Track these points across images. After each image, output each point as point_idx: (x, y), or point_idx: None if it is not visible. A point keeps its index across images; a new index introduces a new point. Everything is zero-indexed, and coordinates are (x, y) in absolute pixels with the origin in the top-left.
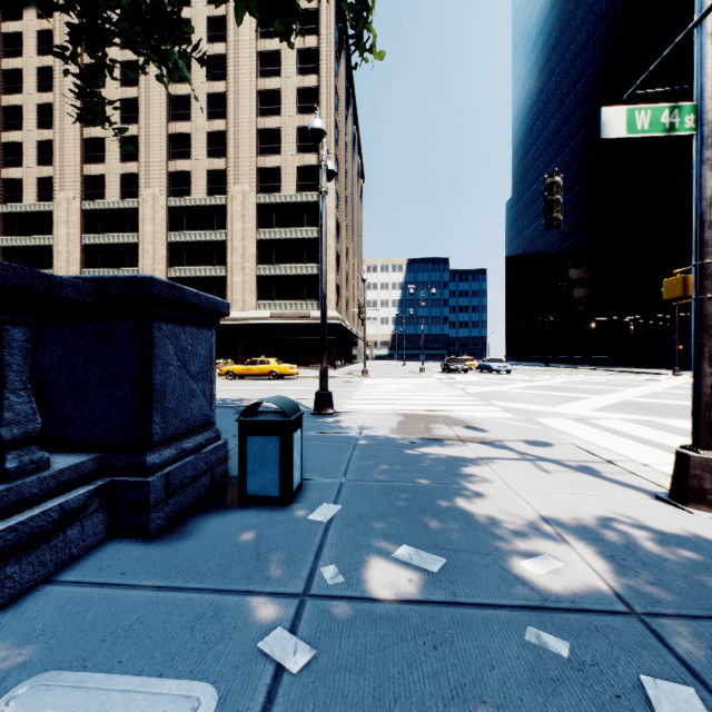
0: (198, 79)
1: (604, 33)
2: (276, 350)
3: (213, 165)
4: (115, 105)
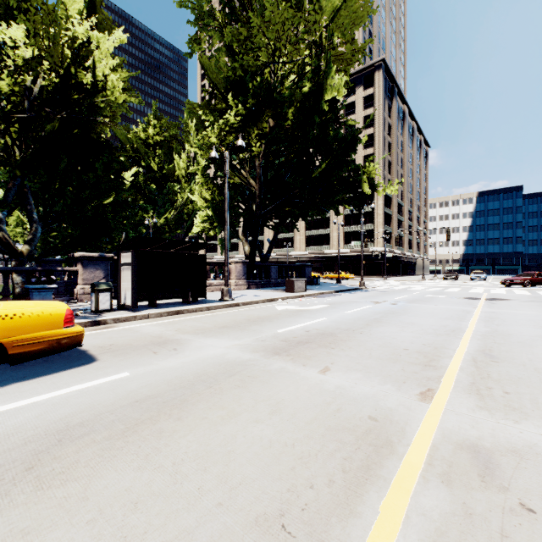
0: None
1: None
2: (352, 268)
3: None
4: None
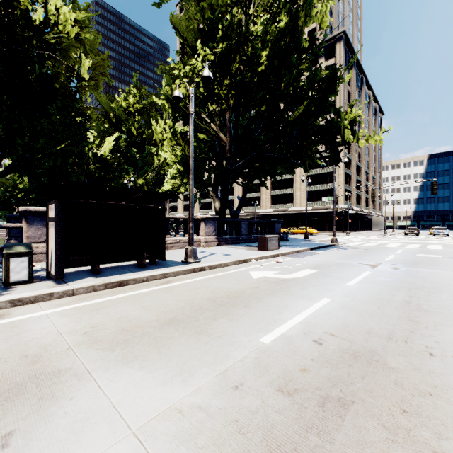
0: None
1: None
2: (314, 224)
3: None
4: None
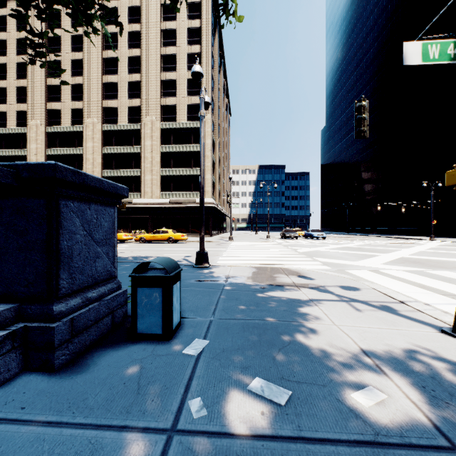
0: (122, 47)
1: (385, 20)
2: (173, 224)
3: (132, 103)
4: (67, 63)
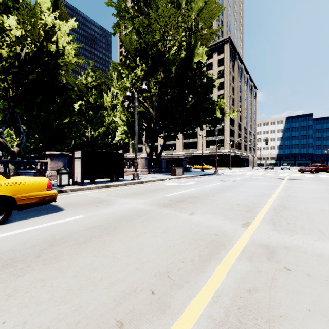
0: None
1: None
2: (211, 162)
3: None
4: None
